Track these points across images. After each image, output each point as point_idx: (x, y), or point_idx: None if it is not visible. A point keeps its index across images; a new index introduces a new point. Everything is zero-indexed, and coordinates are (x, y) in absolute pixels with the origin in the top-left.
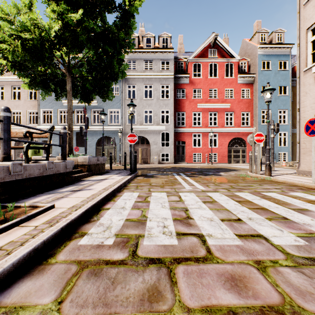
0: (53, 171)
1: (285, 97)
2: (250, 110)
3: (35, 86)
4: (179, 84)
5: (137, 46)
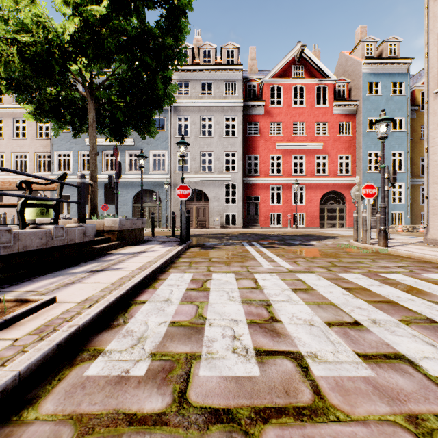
0: (64, 241)
1: (401, 133)
2: (351, 151)
3: (44, 116)
4: (251, 116)
5: (191, 61)
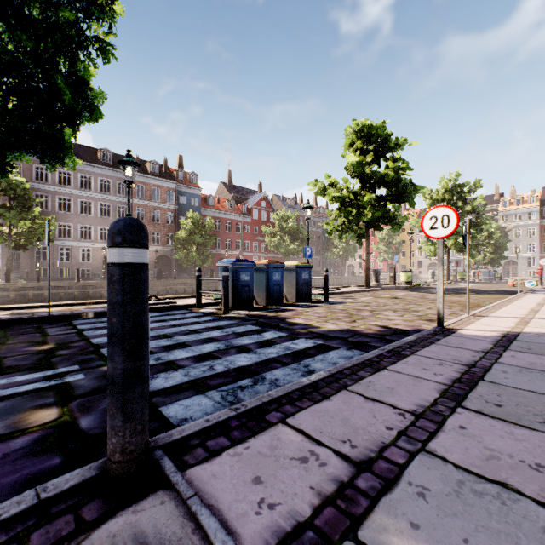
0: None
1: None
2: None
3: None
4: (544, 225)
5: (508, 205)
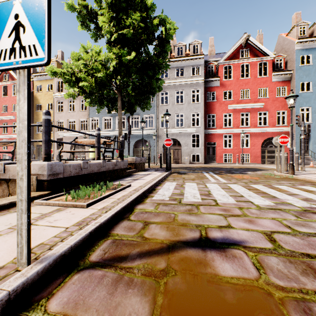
0: (118, 167)
1: None
2: (286, 108)
3: (93, 103)
4: (210, 88)
5: (169, 55)
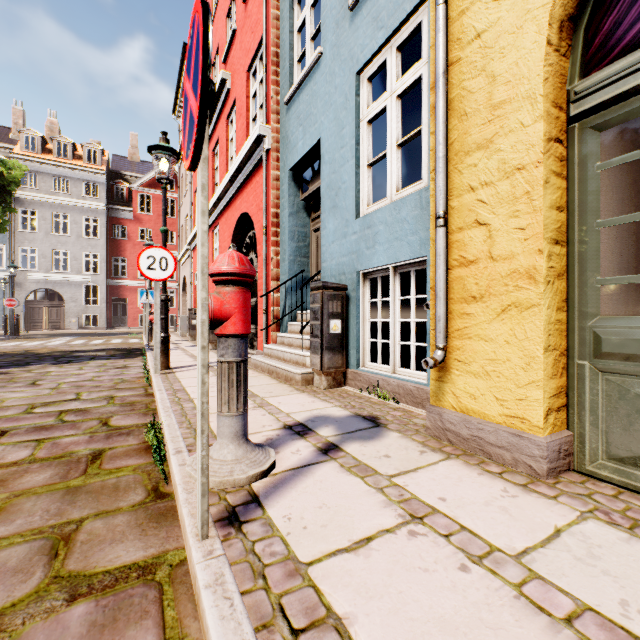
0: None
1: None
2: None
3: None
4: (118, 219)
5: (41, 150)
